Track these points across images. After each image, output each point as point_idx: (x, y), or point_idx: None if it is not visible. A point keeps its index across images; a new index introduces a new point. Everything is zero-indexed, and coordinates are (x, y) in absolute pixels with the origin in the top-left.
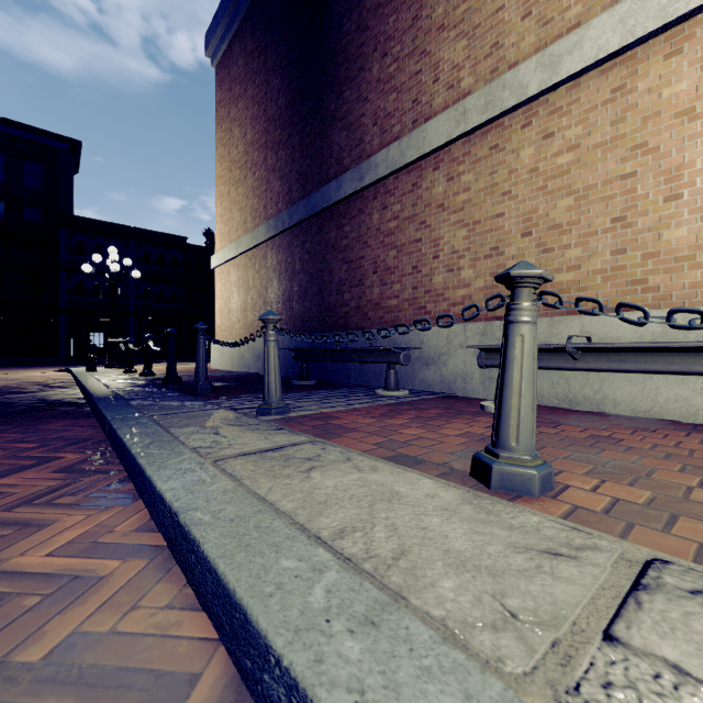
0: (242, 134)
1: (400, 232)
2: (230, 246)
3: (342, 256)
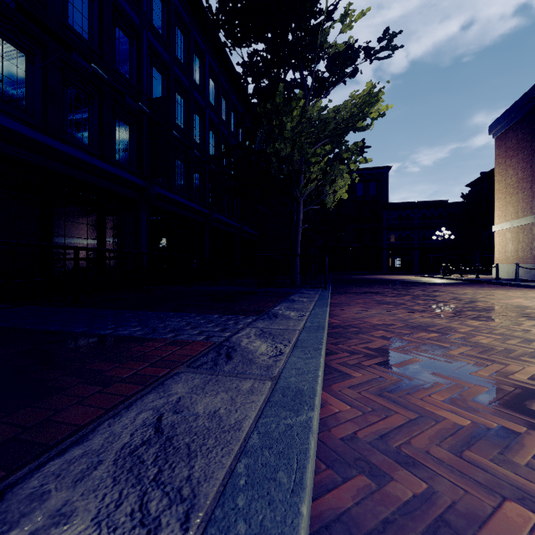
0: (514, 173)
1: None
2: (506, 223)
3: None
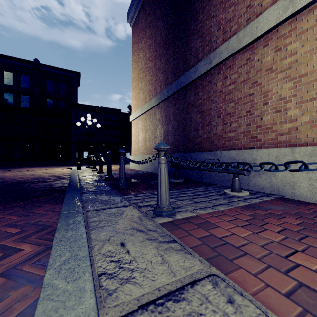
0: (143, 55)
1: (237, 91)
2: (138, 110)
3: (197, 109)
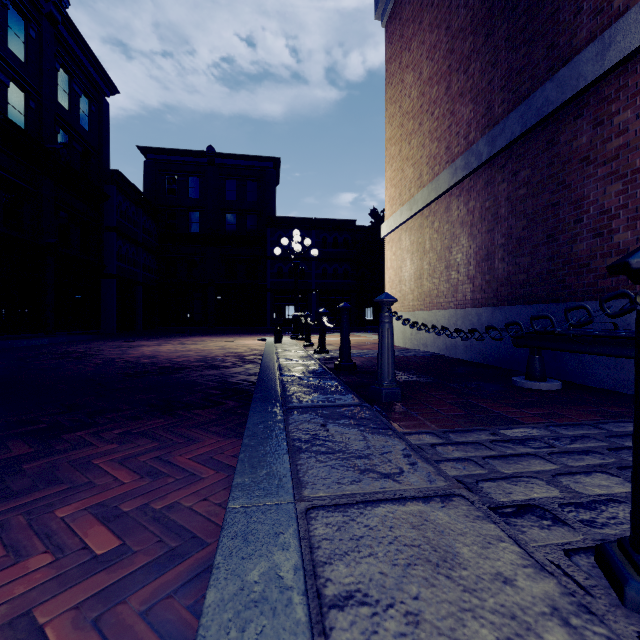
0: (415, 77)
1: None
2: (401, 209)
3: (607, 169)
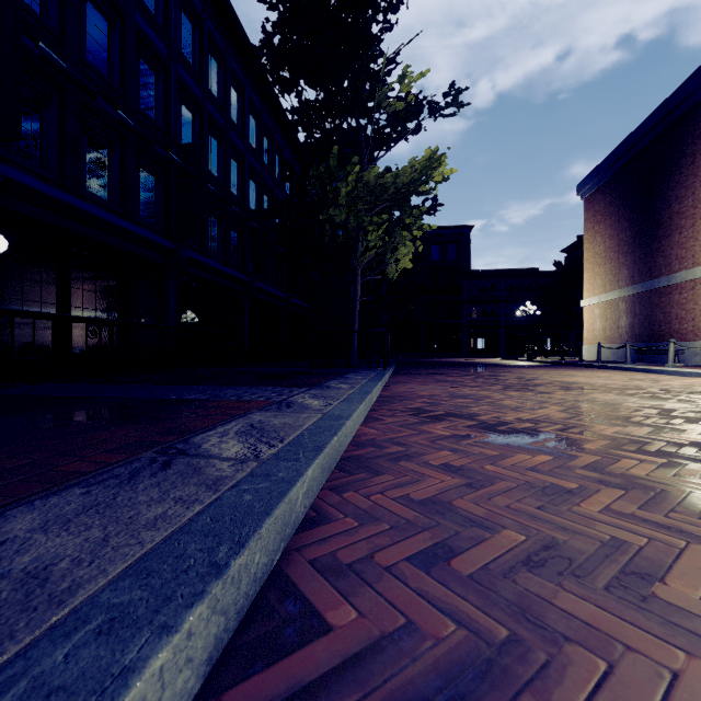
0: (602, 241)
1: (686, 304)
2: (594, 297)
3: (660, 310)
